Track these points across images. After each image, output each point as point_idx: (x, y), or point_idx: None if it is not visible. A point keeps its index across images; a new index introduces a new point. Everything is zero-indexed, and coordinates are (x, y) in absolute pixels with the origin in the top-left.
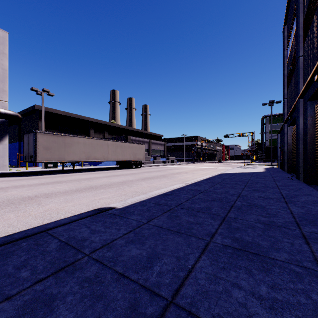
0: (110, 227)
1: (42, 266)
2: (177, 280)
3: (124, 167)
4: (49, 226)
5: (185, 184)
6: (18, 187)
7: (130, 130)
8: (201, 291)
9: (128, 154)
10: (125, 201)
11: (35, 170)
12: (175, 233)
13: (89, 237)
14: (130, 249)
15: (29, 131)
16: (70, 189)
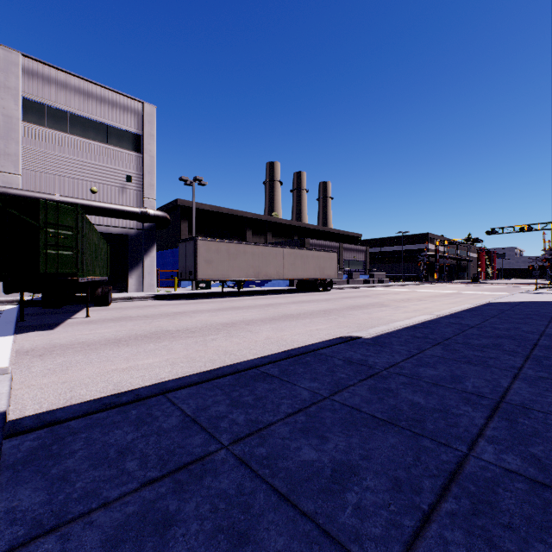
0: (379, 353)
1: (350, 373)
2: (497, 392)
3: (305, 289)
4: (312, 347)
5: (435, 315)
6: (197, 312)
7: (306, 228)
8: (528, 400)
9: (312, 268)
10: (368, 332)
11: (187, 291)
12: (466, 363)
13: (367, 359)
14: (425, 370)
15: (187, 239)
16: (264, 317)
